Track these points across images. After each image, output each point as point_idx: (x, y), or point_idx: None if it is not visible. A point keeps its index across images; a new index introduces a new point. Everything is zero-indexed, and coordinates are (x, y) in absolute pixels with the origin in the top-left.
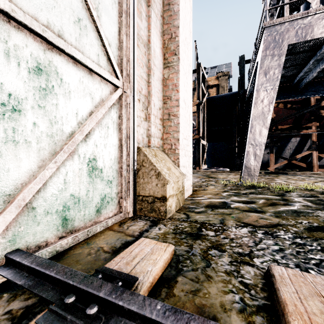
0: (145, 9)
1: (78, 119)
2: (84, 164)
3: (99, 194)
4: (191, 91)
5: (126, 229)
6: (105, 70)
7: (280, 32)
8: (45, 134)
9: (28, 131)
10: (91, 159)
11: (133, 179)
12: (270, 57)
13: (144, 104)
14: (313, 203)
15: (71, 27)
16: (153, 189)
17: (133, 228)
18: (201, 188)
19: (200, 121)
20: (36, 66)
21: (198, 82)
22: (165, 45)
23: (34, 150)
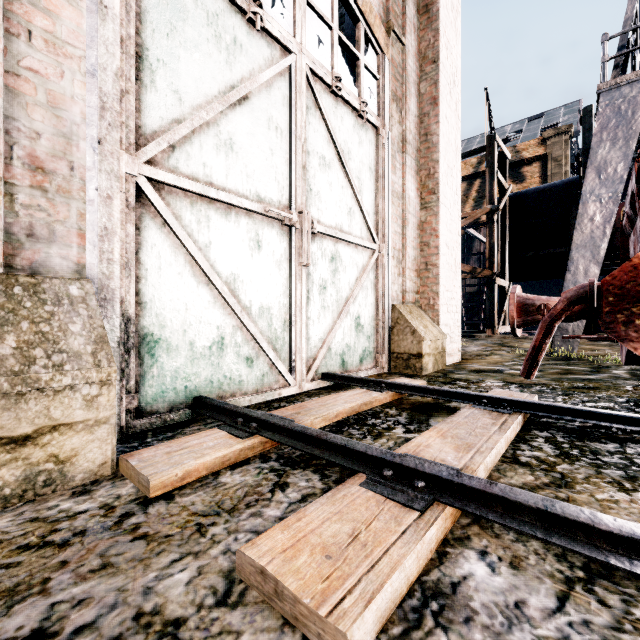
0: (399, 159)
1: (350, 286)
2: (353, 321)
3: (362, 346)
4: (458, 226)
5: (385, 377)
6: (365, 239)
7: (630, 98)
8: (335, 300)
9: (328, 300)
10: (357, 317)
11: (388, 337)
12: (608, 143)
13: (398, 259)
14: (633, 375)
15: (346, 218)
16: (408, 346)
17: (391, 377)
18: (478, 357)
19: (494, 244)
20: (331, 257)
21: (489, 170)
22: (422, 183)
23: (330, 311)
